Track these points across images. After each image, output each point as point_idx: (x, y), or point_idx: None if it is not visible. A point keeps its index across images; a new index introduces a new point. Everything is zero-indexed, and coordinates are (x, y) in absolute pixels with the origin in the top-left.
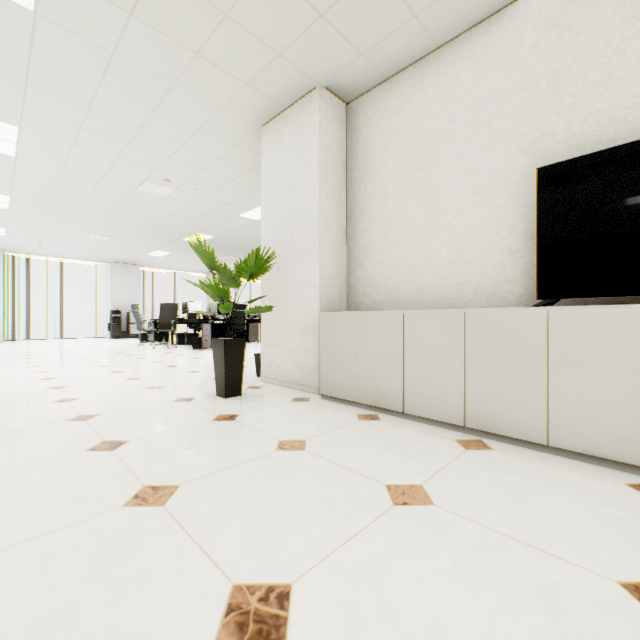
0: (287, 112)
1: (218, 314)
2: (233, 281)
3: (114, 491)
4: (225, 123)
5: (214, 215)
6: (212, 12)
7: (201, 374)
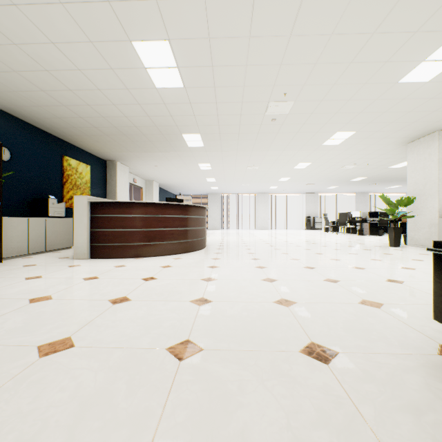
0: (421, 139)
1: (368, 218)
2: (395, 207)
3: (378, 253)
4: (389, 146)
5: (372, 170)
6: (392, 132)
7: (375, 242)
